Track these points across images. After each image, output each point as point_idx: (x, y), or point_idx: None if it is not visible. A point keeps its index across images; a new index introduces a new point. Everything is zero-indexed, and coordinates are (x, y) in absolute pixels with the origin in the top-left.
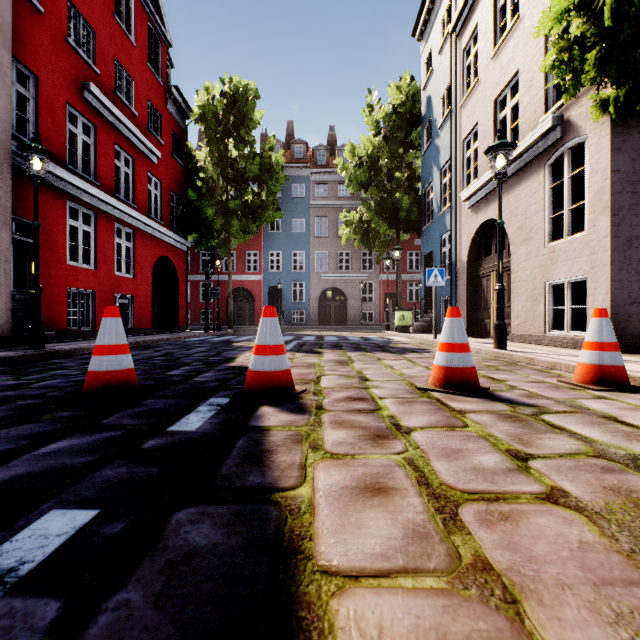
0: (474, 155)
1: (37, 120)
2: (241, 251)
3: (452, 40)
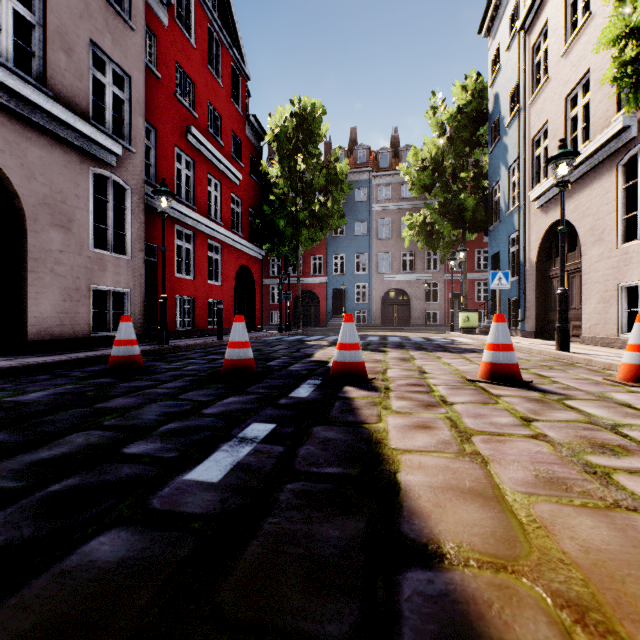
0: (544, 153)
1: (156, 164)
2: (307, 256)
3: (520, 37)
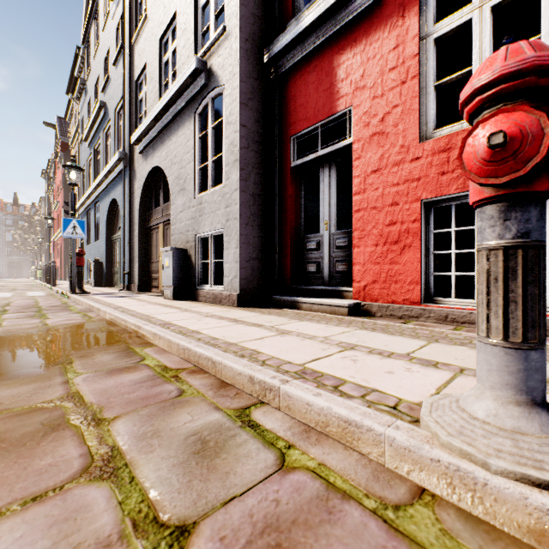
0: None
1: None
2: None
3: None
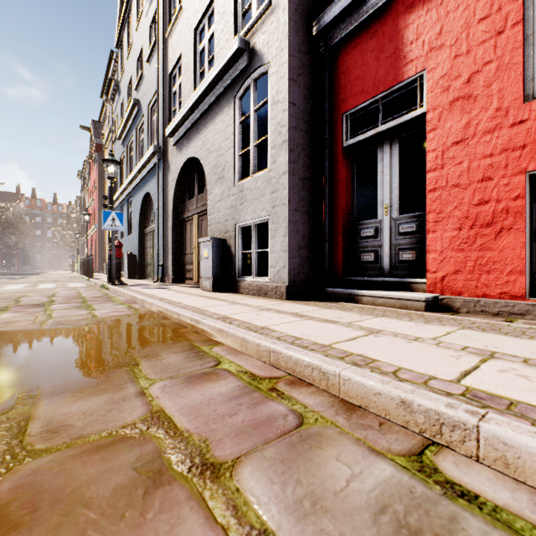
0: None
1: None
2: None
3: None
